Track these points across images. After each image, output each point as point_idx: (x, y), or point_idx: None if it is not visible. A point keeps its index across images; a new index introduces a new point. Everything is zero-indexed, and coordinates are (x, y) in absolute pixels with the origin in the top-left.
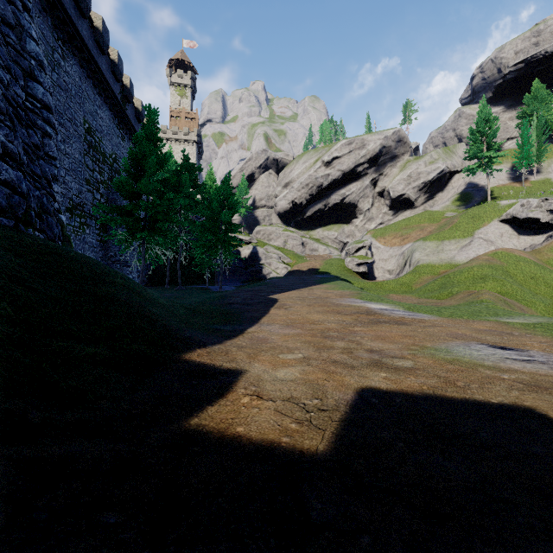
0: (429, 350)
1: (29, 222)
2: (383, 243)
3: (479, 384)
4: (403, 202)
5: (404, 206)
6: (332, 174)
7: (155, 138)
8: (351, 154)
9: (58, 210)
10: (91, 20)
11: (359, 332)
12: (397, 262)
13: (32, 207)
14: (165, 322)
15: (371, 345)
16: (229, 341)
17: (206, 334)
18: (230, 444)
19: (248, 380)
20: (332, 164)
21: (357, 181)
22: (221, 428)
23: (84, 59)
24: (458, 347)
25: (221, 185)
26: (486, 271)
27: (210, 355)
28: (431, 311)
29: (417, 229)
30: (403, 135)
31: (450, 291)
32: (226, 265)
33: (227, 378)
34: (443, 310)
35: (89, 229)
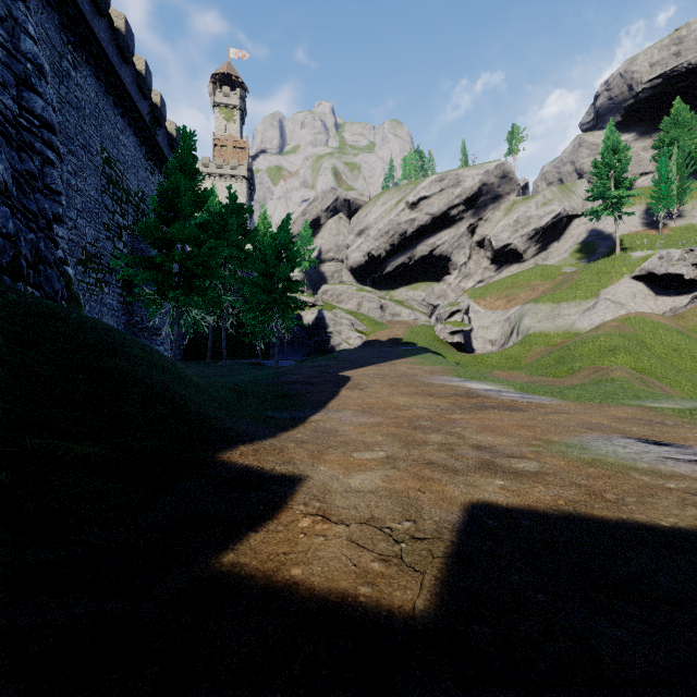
0: (558, 446)
1: (19, 274)
2: (483, 306)
3: (637, 497)
4: (509, 254)
5: (510, 259)
6: (418, 219)
7: (192, 170)
8: (442, 193)
9: (63, 260)
10: (110, 19)
11: (460, 420)
12: (501, 330)
13: (22, 254)
14: (197, 408)
15: (478, 439)
16: (285, 434)
17: (255, 424)
18: (280, 597)
19: (310, 492)
20: (418, 206)
21: (450, 227)
22: (268, 569)
23: (101, 69)
24: (596, 442)
25: (278, 231)
26: (615, 341)
27: (258, 454)
28: (551, 392)
29: (527, 288)
30: (509, 169)
31: (571, 367)
32: (285, 334)
33: (280, 489)
34: (566, 391)
35: (108, 287)
